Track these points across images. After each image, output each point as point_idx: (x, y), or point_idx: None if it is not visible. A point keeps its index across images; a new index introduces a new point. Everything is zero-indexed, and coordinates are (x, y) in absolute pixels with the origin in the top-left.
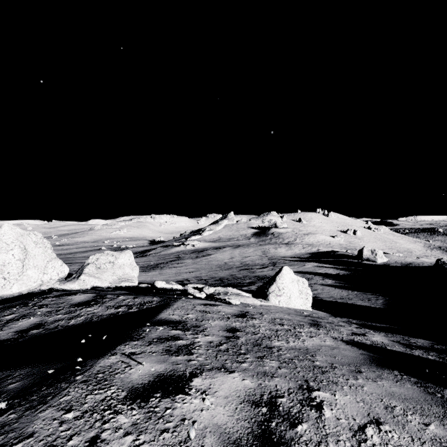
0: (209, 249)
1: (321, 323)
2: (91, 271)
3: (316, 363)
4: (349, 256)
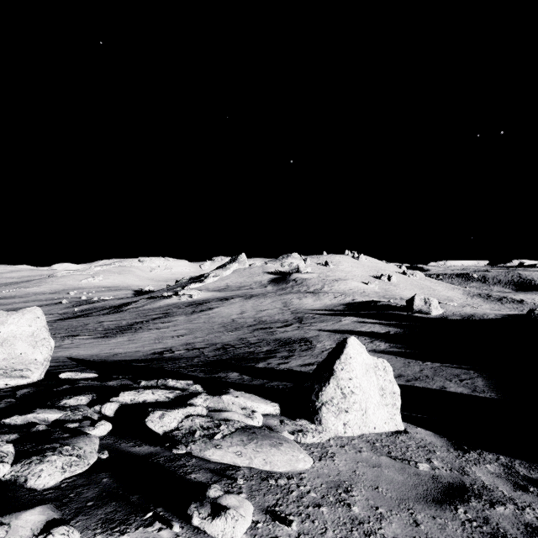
0: (212, 301)
1: None
2: None
3: None
4: (395, 307)
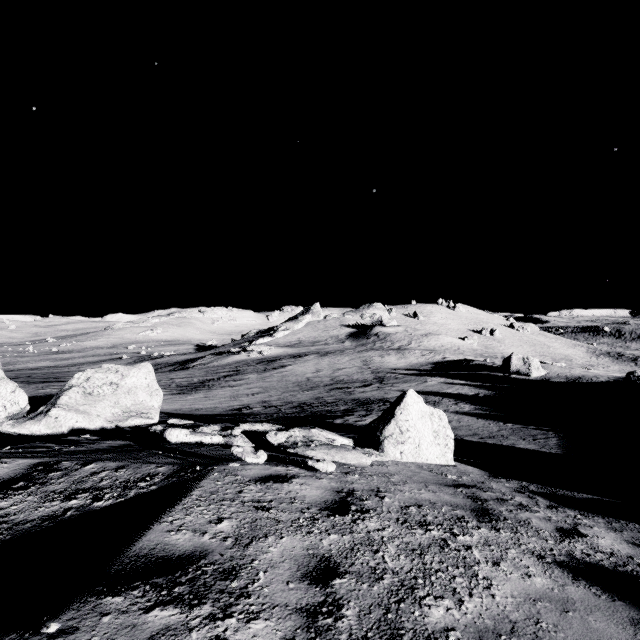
0: (284, 358)
1: (489, 503)
2: (72, 400)
3: None
4: (490, 368)
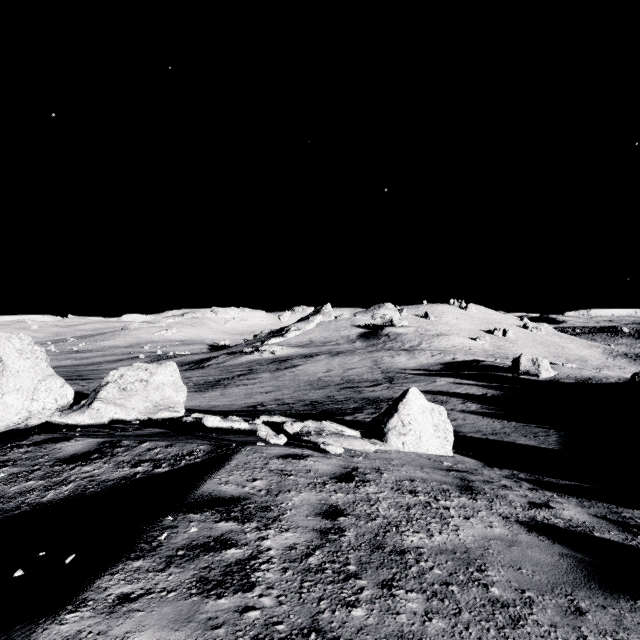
0: (296, 358)
1: (475, 483)
2: (110, 395)
3: (494, 592)
4: (500, 368)
